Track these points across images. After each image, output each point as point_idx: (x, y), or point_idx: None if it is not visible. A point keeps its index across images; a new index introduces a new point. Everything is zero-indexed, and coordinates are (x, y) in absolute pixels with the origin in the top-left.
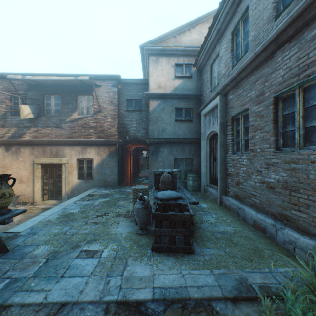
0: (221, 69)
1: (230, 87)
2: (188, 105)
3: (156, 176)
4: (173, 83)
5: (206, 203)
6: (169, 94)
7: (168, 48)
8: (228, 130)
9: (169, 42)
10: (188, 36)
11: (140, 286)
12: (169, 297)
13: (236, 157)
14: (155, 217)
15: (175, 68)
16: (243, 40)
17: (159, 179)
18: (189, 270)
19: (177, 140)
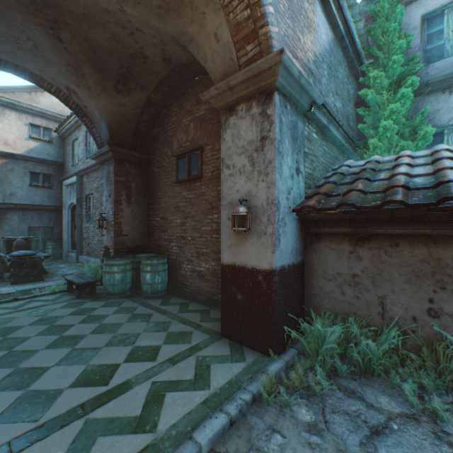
0: (80, 154)
1: (85, 173)
2: (48, 170)
3: (8, 242)
4: (27, 143)
5: (65, 264)
6: (21, 155)
7: (20, 104)
8: (84, 204)
9: (21, 96)
10: (49, 98)
11: (8, 291)
12: (28, 289)
13: (88, 225)
14: (15, 263)
15: (30, 127)
16: (93, 144)
17: (12, 245)
18: (41, 284)
19: (33, 207)
